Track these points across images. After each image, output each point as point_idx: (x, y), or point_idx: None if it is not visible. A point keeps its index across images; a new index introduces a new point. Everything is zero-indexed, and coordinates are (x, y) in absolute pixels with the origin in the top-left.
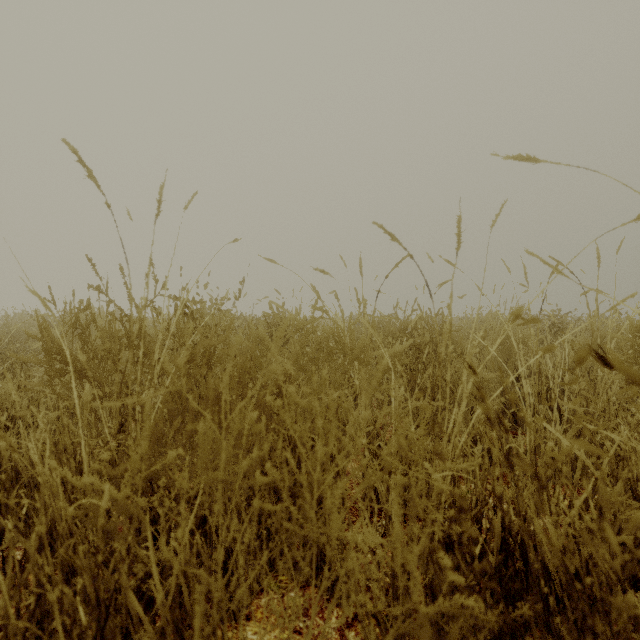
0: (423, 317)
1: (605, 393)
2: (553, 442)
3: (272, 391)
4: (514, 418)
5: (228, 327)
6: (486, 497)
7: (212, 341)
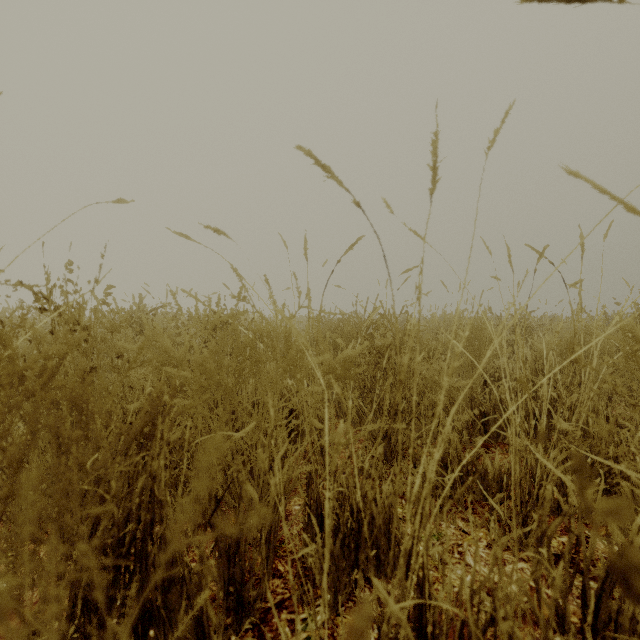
0: (385, 315)
1: (589, 402)
2: (541, 470)
3: (137, 430)
4: (484, 428)
5: (119, 326)
6: (460, 542)
7: (55, 348)
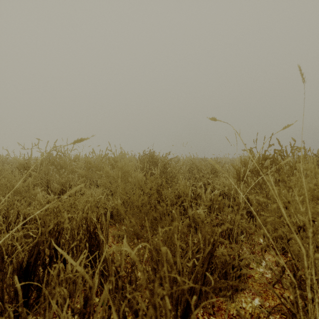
0: None
1: None
2: None
3: None
4: None
5: None
6: None
7: None
